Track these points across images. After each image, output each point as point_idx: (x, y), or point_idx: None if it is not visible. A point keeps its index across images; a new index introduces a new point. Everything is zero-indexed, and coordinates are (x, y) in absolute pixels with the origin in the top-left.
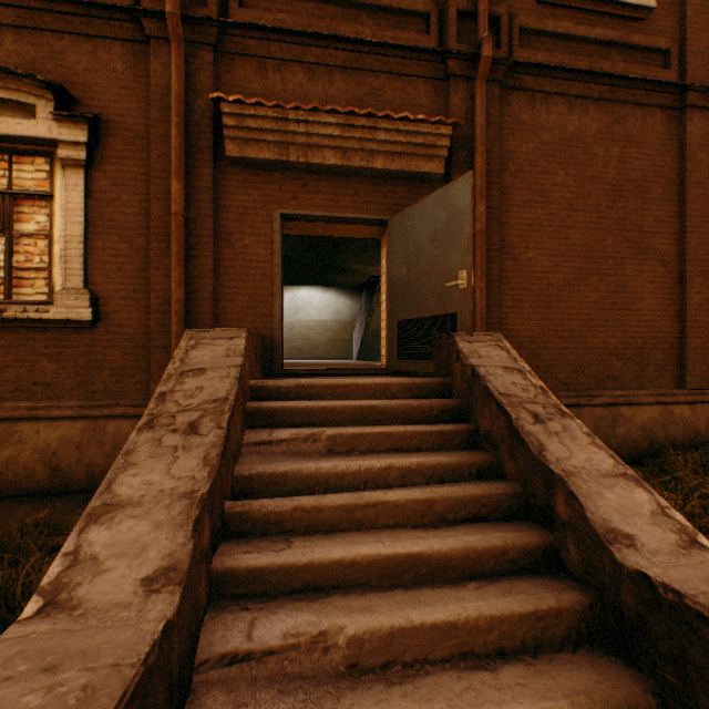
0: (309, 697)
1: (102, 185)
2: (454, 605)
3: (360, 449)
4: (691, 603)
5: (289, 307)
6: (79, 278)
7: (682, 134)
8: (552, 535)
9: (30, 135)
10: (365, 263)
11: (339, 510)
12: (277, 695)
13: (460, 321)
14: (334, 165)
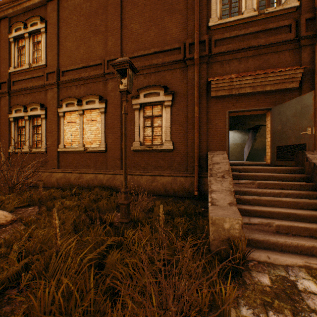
0: (267, 233)
1: (174, 110)
2: (307, 224)
3: (268, 187)
4: None
5: None
6: (169, 137)
7: None
8: None
9: (158, 100)
10: (254, 121)
11: (266, 201)
12: (258, 232)
13: (307, 146)
14: (248, 92)
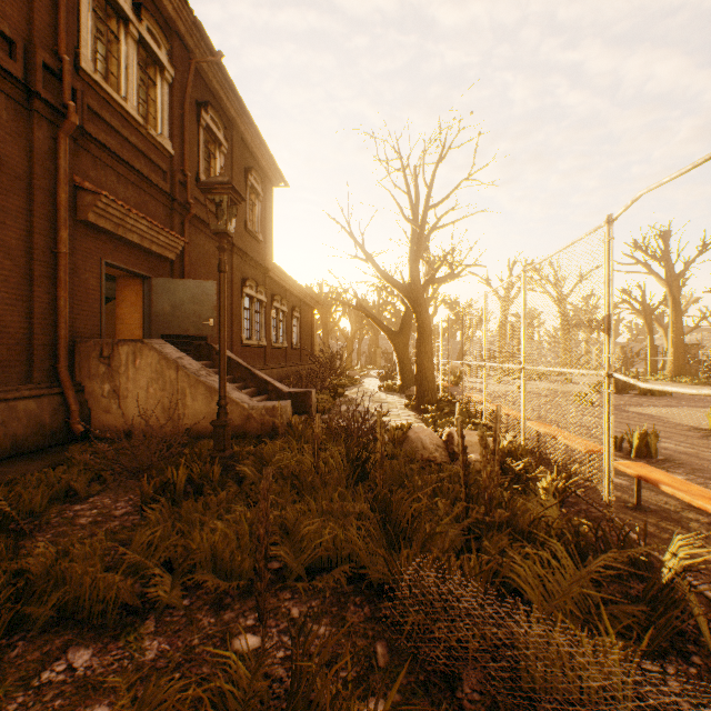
0: None
1: None
2: None
3: None
4: (297, 392)
5: None
6: None
7: (233, 262)
8: (268, 395)
9: None
10: None
11: None
12: None
13: (210, 339)
14: (136, 242)
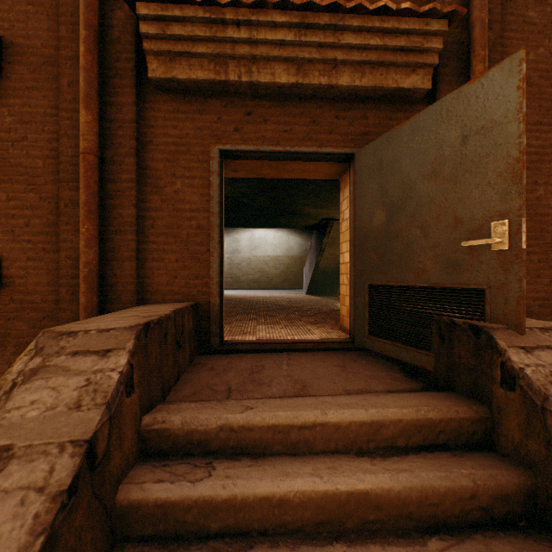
0: None
1: (5, 123)
2: None
3: None
4: None
5: (247, 244)
6: None
7: None
8: None
9: None
10: (317, 206)
11: None
12: None
13: (493, 304)
14: (285, 84)
